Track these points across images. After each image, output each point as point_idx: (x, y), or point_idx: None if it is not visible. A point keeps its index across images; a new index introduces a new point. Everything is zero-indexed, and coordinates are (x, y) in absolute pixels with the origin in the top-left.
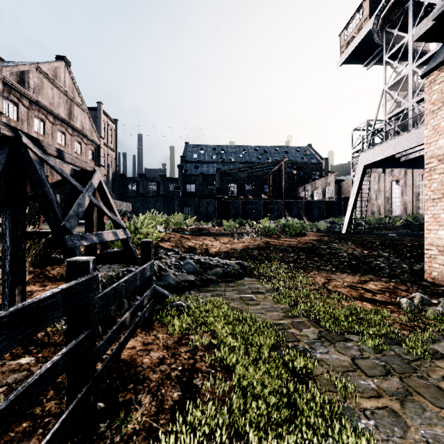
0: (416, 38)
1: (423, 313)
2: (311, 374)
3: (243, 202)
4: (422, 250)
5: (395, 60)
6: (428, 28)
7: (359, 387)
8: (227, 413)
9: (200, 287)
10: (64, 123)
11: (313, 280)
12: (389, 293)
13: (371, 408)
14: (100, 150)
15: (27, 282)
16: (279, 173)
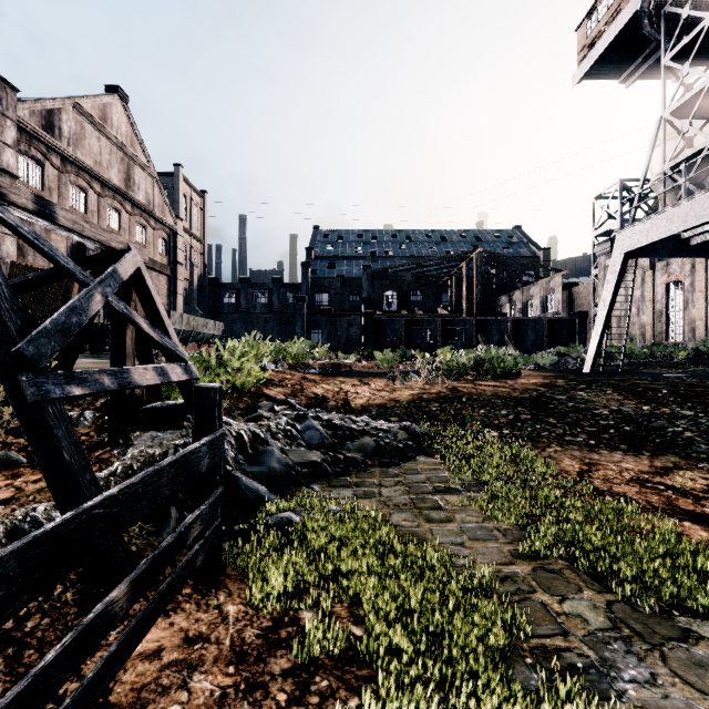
0: None
1: None
2: None
3: (407, 321)
4: None
5: (683, 63)
6: None
7: None
8: None
9: (332, 476)
10: (119, 194)
11: (557, 465)
12: None
13: None
14: (176, 239)
15: None
16: (467, 272)
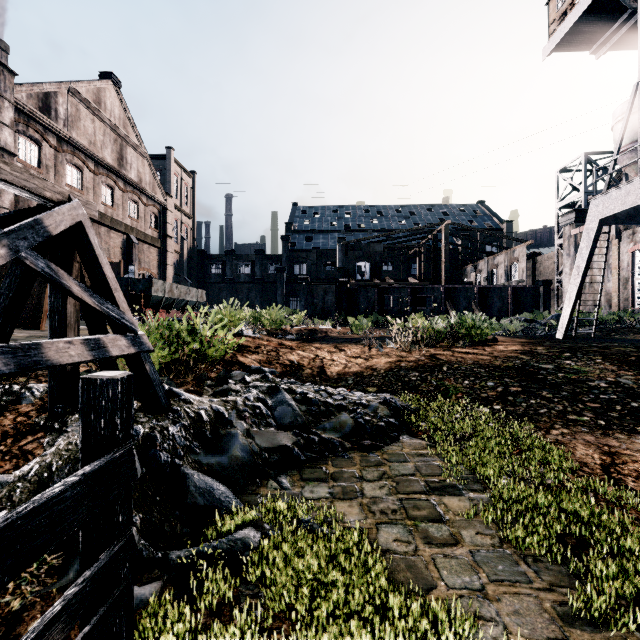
0: None
1: None
2: None
3: (379, 289)
4: None
5: None
6: None
7: None
8: None
9: (305, 464)
10: (112, 172)
11: (571, 455)
12: None
13: None
14: (166, 214)
15: None
16: (435, 243)
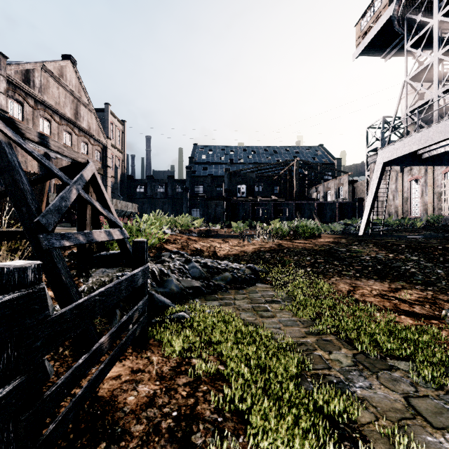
0: None
1: None
2: (355, 423)
3: (252, 203)
4: None
5: (418, 48)
6: None
7: (428, 447)
8: None
9: (207, 294)
10: (71, 123)
11: (336, 287)
12: (429, 304)
13: None
14: (107, 151)
15: None
16: (290, 173)
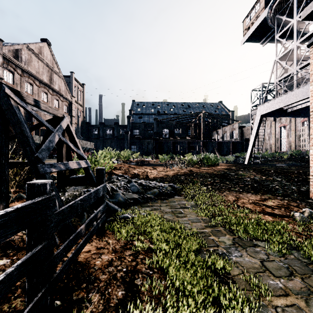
0: (303, 18)
1: (312, 224)
2: (230, 275)
3: (173, 142)
4: (306, 176)
5: (284, 38)
6: (312, 10)
7: (269, 286)
8: (162, 310)
9: (142, 203)
10: (47, 86)
11: (226, 198)
12: (284, 208)
13: (281, 306)
14: (72, 105)
15: (12, 199)
16: (199, 121)
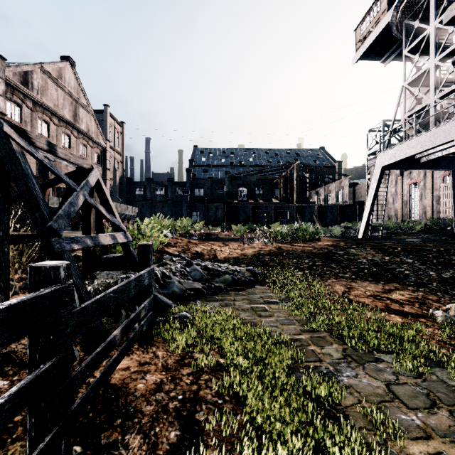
0: (446, 21)
1: None
2: (340, 405)
3: (253, 206)
4: (450, 256)
5: (416, 54)
6: None
7: (401, 424)
8: None
9: (208, 296)
10: (69, 125)
11: (332, 289)
12: (419, 304)
13: None
14: (106, 153)
15: (16, 289)
16: (290, 176)
